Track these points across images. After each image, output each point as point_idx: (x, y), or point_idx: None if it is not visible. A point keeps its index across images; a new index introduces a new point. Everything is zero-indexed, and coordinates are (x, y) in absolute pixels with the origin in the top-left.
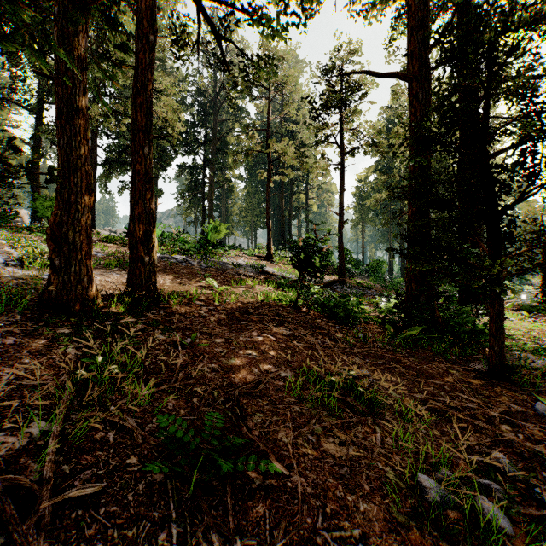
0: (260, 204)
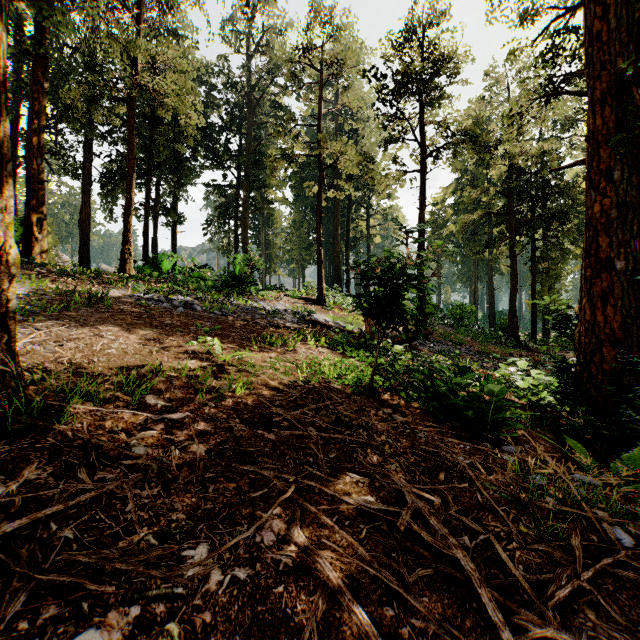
0: (309, 234)
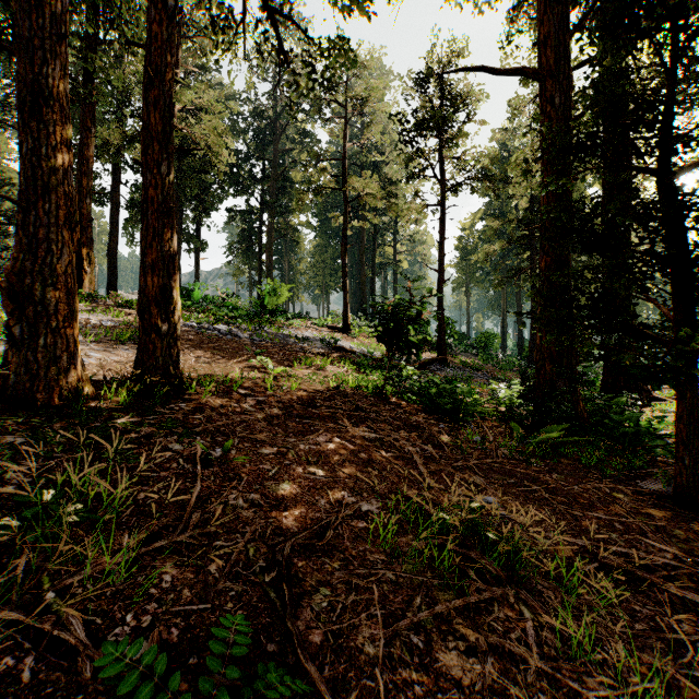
0: (334, 260)
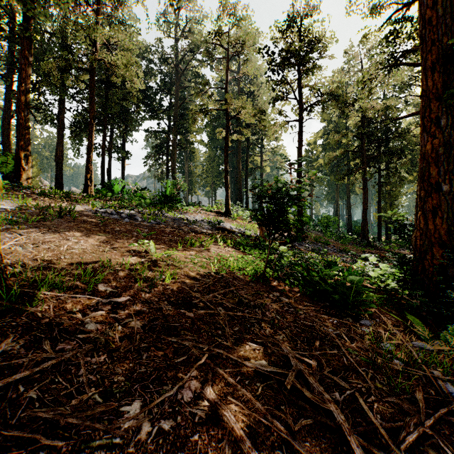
0: (219, 166)
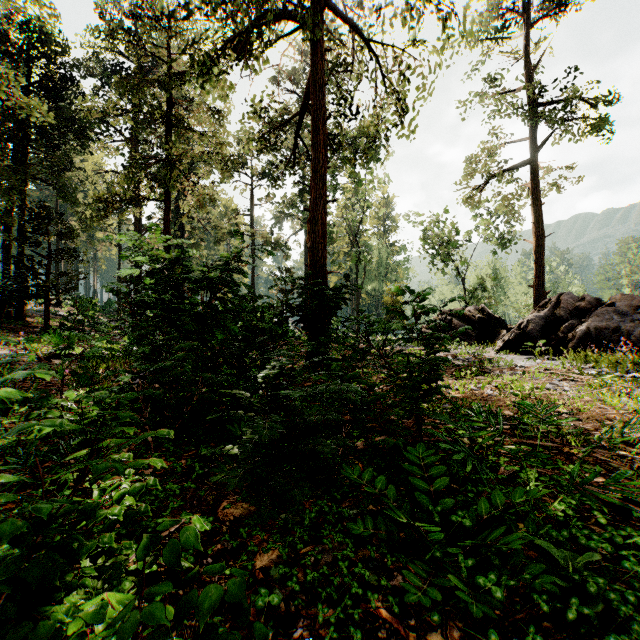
0: None
